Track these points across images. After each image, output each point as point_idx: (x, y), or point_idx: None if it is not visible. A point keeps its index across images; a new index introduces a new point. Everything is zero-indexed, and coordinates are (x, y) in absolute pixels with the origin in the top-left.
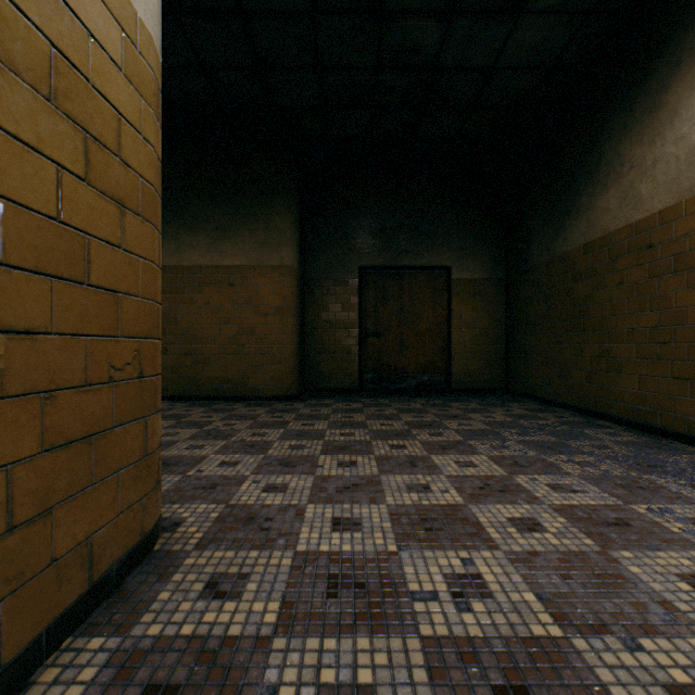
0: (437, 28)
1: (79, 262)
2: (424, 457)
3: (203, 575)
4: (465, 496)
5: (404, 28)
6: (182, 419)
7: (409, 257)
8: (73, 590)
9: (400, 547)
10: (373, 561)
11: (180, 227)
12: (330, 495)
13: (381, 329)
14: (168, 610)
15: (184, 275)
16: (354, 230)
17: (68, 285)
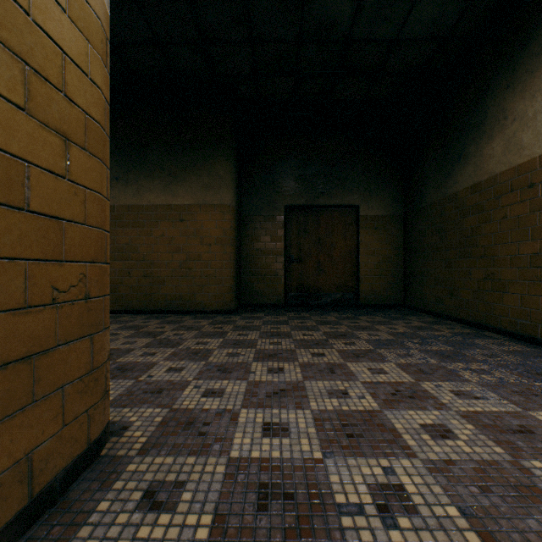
0: (350, 6)
1: (17, 188)
2: (341, 364)
3: (143, 482)
4: (380, 402)
5: (322, 6)
6: (140, 330)
7: (325, 198)
8: (10, 507)
9: (324, 454)
10: (300, 470)
11: (140, 174)
12: (261, 400)
13: (302, 256)
14: (105, 523)
15: (143, 212)
16: (280, 176)
17: (4, 209)
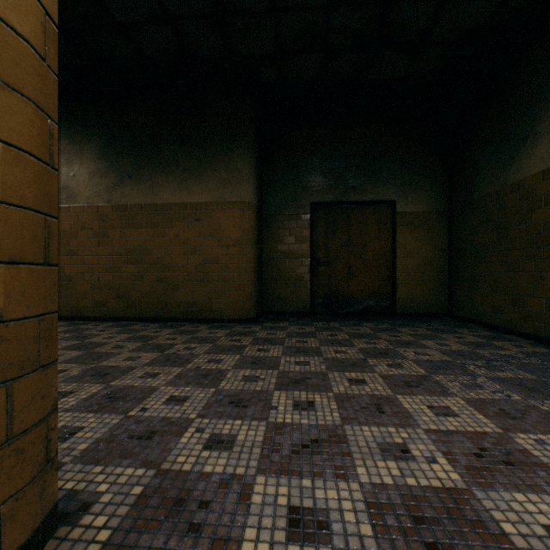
0: None
1: None
2: (389, 398)
3: None
4: (461, 471)
5: None
6: (149, 341)
7: (357, 193)
8: None
9: None
10: None
11: (154, 170)
12: (285, 459)
13: (331, 259)
14: None
15: (157, 212)
16: (306, 170)
17: None
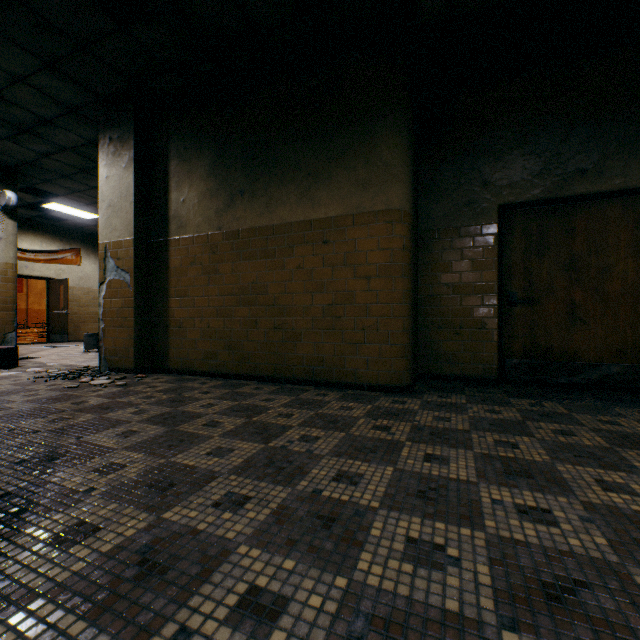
0: None
1: None
2: None
3: None
4: None
5: None
6: (254, 417)
7: (587, 180)
8: None
9: None
10: None
11: (270, 181)
12: None
13: (535, 293)
14: None
15: (273, 236)
16: (490, 155)
17: None
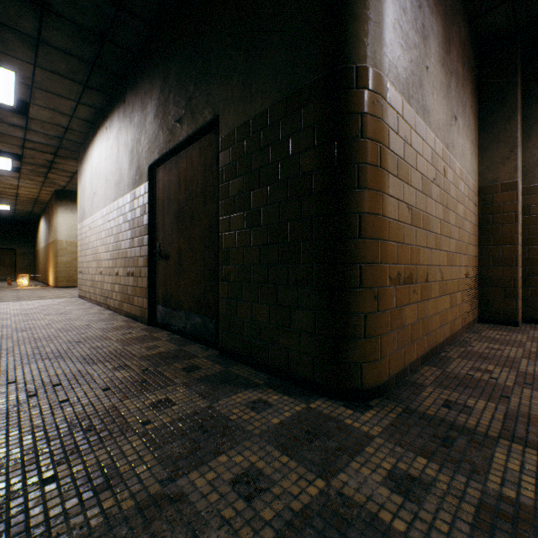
0: None
1: None
2: None
3: None
4: None
5: None
6: None
7: (2, 246)
8: None
9: None
10: None
11: None
12: None
13: None
14: None
15: None
16: None
17: None
